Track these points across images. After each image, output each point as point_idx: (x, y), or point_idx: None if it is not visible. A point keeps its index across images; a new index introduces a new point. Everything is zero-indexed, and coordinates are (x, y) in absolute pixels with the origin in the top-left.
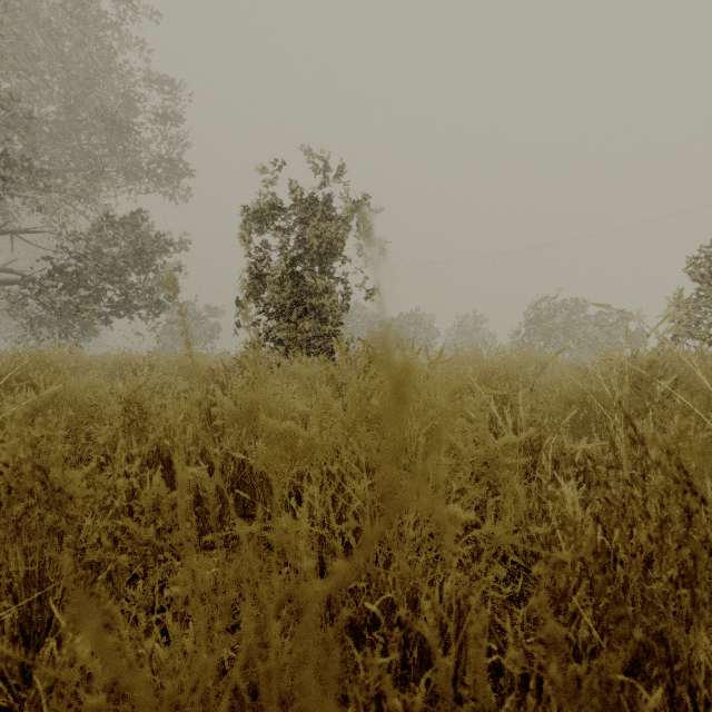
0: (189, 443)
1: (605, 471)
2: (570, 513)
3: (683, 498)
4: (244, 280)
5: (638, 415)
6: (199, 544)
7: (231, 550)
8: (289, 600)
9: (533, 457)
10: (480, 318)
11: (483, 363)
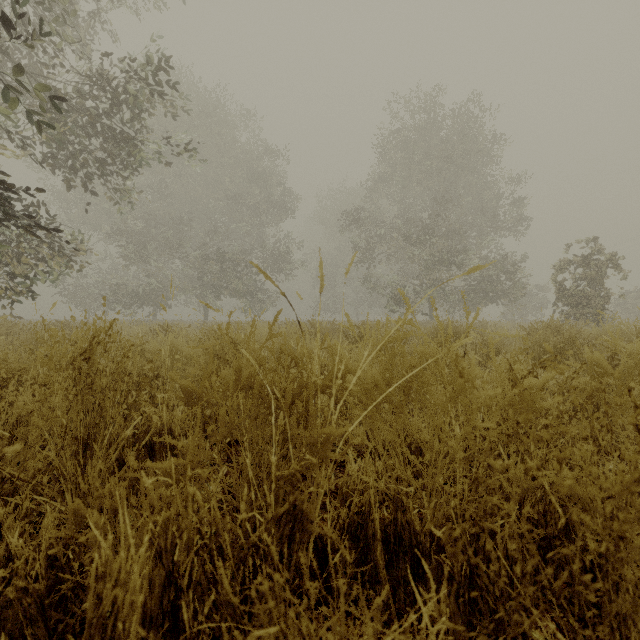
0: None
1: None
2: None
3: None
4: (556, 294)
5: None
6: None
7: None
8: None
9: None
10: None
11: None
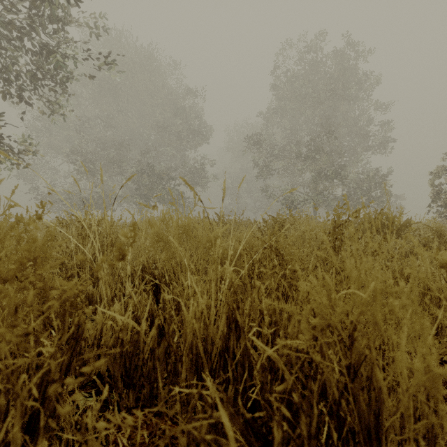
0: None
1: None
2: None
3: None
4: (431, 197)
5: None
6: None
7: None
8: None
9: None
10: None
11: None
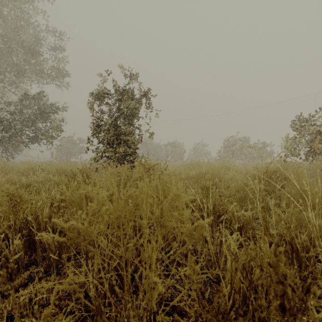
0: (46, 216)
1: (254, 221)
2: (229, 264)
3: (281, 301)
4: (91, 127)
5: (269, 193)
6: (45, 272)
7: (62, 275)
8: (86, 308)
9: (220, 218)
10: (204, 145)
11: (201, 169)
